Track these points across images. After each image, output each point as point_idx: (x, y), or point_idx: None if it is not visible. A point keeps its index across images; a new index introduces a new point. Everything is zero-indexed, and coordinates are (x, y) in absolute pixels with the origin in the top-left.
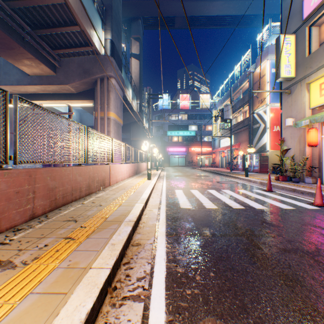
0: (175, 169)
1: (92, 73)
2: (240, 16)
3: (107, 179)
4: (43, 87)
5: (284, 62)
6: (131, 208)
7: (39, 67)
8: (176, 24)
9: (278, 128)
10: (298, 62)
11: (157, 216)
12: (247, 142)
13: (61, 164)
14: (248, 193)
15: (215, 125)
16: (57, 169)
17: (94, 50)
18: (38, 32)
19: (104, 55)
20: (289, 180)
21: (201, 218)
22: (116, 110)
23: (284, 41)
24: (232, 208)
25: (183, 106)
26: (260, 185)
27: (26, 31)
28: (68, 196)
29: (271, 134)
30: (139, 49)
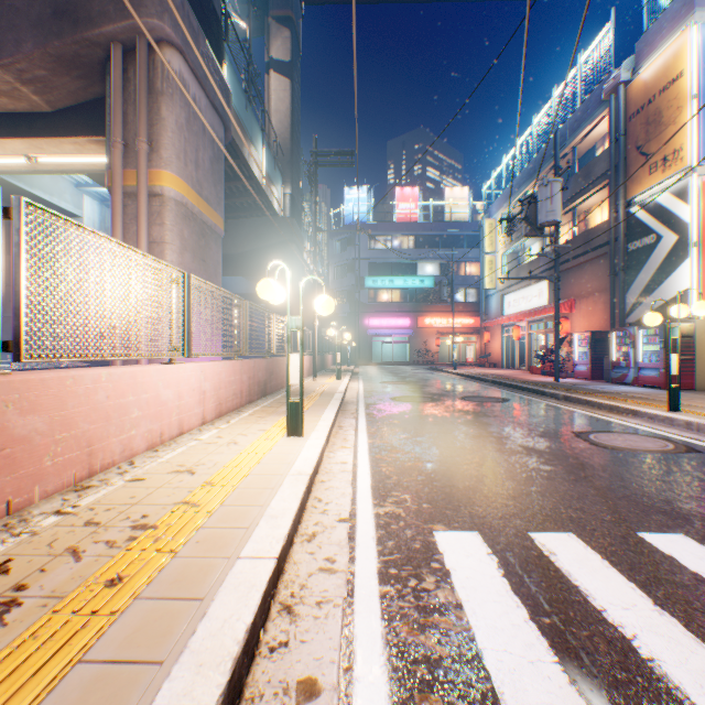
0: (388, 373)
1: (87, 16)
2: None
3: None
4: None
5: None
6: None
7: None
8: None
9: None
10: None
11: None
12: (601, 294)
13: None
14: None
15: (491, 257)
16: None
17: None
18: None
19: None
20: None
21: None
22: (188, 169)
23: None
24: None
25: (403, 216)
26: None
27: None
28: None
29: (703, 265)
30: (290, 48)
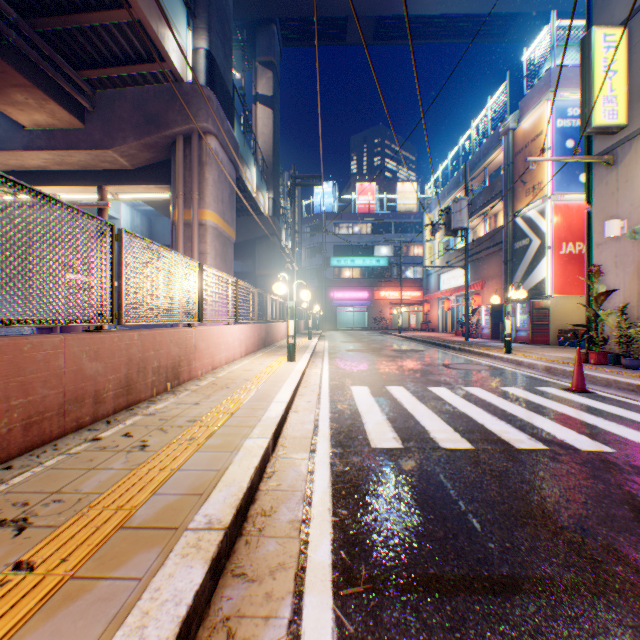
0: (348, 336)
1: (165, 123)
2: (483, 17)
3: (187, 364)
4: (57, 156)
5: (602, 91)
6: (229, 459)
7: (45, 108)
8: (349, 34)
9: (570, 248)
10: (635, 90)
11: (306, 482)
12: (500, 277)
13: (78, 327)
14: (531, 398)
15: (431, 244)
16: (2, 345)
17: (171, 72)
18: (36, 23)
19: (192, 84)
20: (613, 364)
21: (438, 491)
22: (219, 206)
23: (601, 42)
24: (515, 450)
25: (362, 207)
26: (547, 374)
27: (6, 18)
28: (46, 420)
29: (555, 261)
30: (273, 85)
